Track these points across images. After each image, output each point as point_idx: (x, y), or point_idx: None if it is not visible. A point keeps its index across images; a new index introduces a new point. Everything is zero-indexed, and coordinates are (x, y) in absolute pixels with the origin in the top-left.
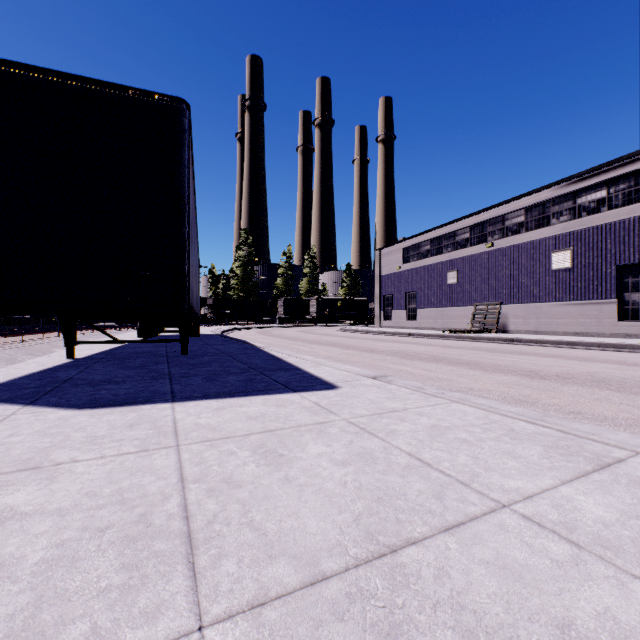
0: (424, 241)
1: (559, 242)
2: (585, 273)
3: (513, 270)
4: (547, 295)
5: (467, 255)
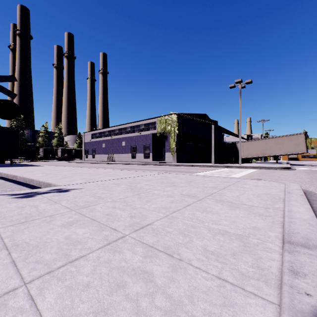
0: (97, 132)
1: (123, 139)
2: (127, 147)
3: (116, 145)
4: (122, 152)
5: (107, 139)
